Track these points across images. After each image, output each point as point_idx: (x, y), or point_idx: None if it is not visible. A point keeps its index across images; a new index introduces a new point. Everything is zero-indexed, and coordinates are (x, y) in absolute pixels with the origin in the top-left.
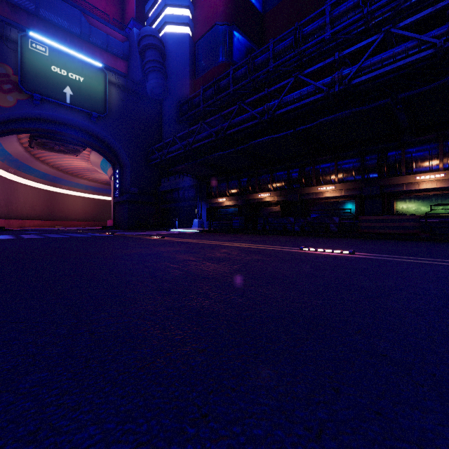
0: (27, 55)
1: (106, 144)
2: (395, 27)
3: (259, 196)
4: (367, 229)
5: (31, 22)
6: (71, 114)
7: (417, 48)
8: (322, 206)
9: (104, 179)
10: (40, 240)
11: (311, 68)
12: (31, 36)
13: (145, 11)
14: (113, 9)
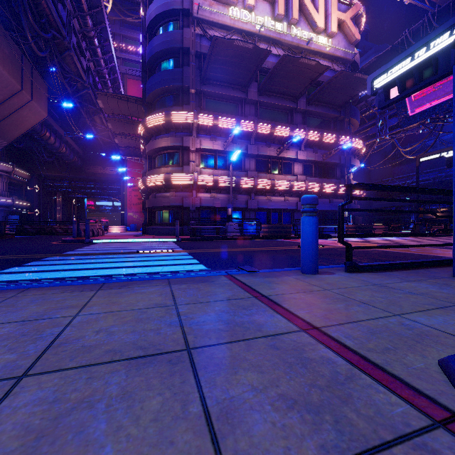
0: None
1: None
2: None
3: None
4: None
5: None
6: None
7: None
8: None
9: None
10: None
11: None
12: None
13: None
14: None
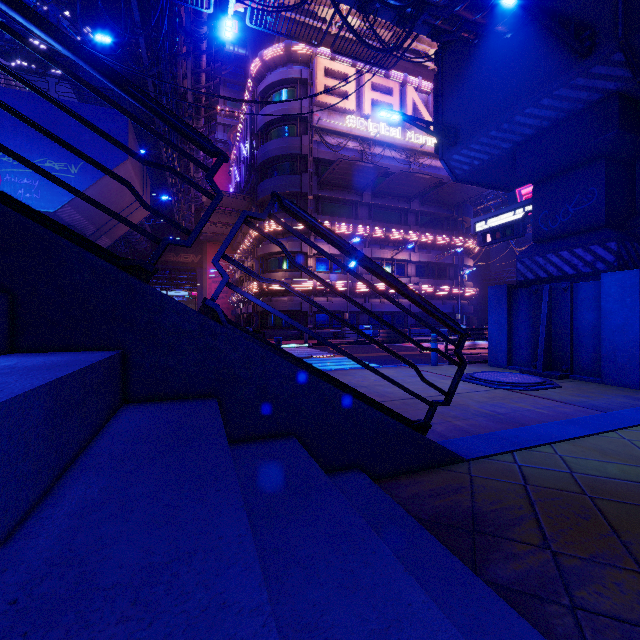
0: None
1: None
2: None
3: None
4: None
5: None
6: None
7: None
8: None
9: None
10: None
11: None
12: None
13: None
14: None
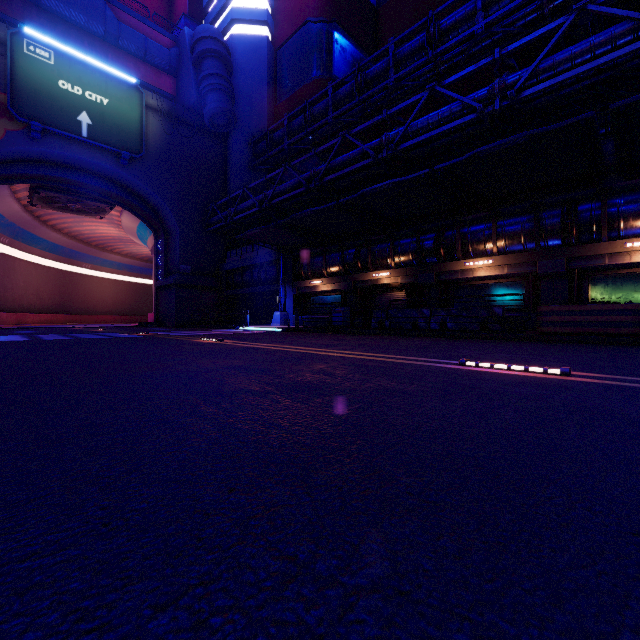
0: (20, 63)
1: (144, 199)
2: (594, 2)
3: (373, 277)
4: (552, 326)
5: (29, 14)
6: (90, 153)
7: (632, 35)
8: (471, 291)
9: (144, 254)
10: (15, 344)
11: (456, 75)
12: (27, 34)
13: (203, 4)
14: (155, 2)
